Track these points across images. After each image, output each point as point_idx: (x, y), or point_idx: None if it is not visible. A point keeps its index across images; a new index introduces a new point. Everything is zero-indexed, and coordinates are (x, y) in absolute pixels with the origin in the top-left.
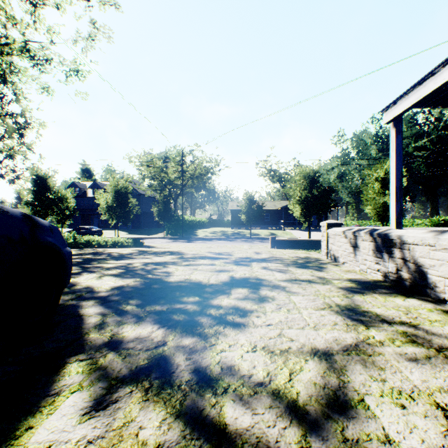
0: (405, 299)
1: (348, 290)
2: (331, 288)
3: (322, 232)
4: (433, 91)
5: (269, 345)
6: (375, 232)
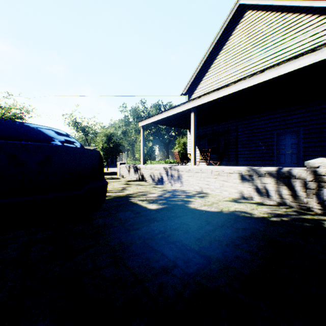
0: (139, 182)
1: (127, 182)
2: (122, 182)
3: (118, 166)
4: (150, 122)
5: (112, 188)
6: (134, 166)
